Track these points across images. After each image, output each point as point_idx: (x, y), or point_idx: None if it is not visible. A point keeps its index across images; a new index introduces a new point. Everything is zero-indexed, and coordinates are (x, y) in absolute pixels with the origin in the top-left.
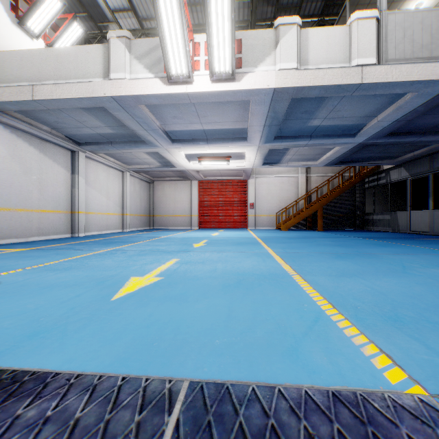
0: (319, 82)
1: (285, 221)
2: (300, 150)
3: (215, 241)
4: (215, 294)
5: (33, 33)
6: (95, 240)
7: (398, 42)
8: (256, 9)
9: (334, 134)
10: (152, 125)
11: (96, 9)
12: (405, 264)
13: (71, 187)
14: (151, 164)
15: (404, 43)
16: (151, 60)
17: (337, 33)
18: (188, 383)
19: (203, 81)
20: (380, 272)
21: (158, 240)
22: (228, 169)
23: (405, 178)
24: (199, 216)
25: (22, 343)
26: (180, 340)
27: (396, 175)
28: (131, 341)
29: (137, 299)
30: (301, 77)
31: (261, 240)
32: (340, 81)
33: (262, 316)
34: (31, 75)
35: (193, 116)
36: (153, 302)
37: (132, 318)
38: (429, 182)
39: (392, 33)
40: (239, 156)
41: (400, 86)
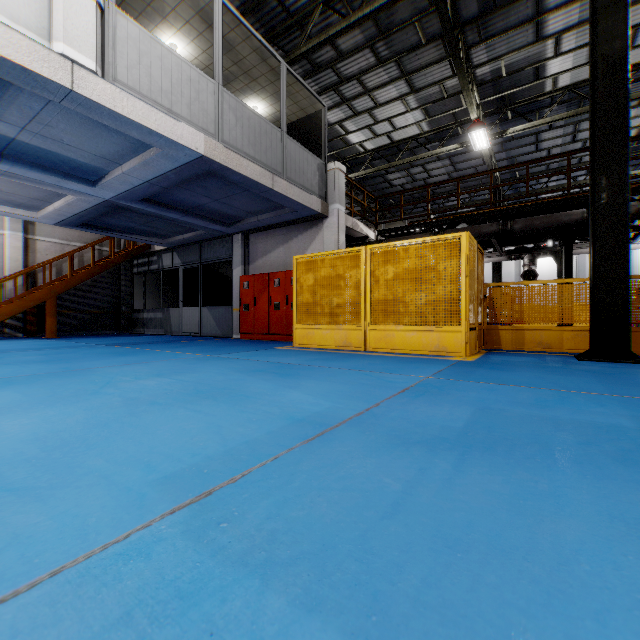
0: None
1: None
2: None
3: None
4: None
5: None
6: None
7: (132, 63)
8: None
9: (57, 168)
10: None
11: None
12: (115, 379)
13: None
14: None
15: (140, 71)
16: None
17: None
18: None
19: None
20: (49, 401)
21: None
22: None
23: (178, 266)
24: None
25: None
26: None
27: (169, 260)
28: None
29: None
30: None
31: None
32: (28, 63)
33: None
34: None
35: None
36: None
37: None
38: (200, 275)
39: (124, 46)
40: None
41: (136, 128)
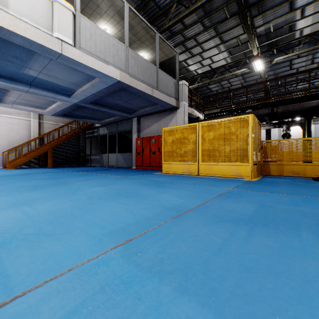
0: (21, 32)
1: (14, 160)
2: (24, 95)
3: None
4: None
5: None
6: None
7: (87, 39)
8: None
9: (53, 89)
10: None
11: None
12: (81, 187)
13: None
14: None
15: (91, 42)
16: None
17: (41, 2)
18: None
19: None
20: (54, 196)
21: None
22: None
23: (107, 133)
24: None
25: None
26: None
27: (102, 131)
28: None
29: None
30: None
31: None
32: (43, 43)
33: None
34: None
35: None
36: None
37: None
38: (117, 138)
39: (84, 31)
40: None
41: (89, 69)
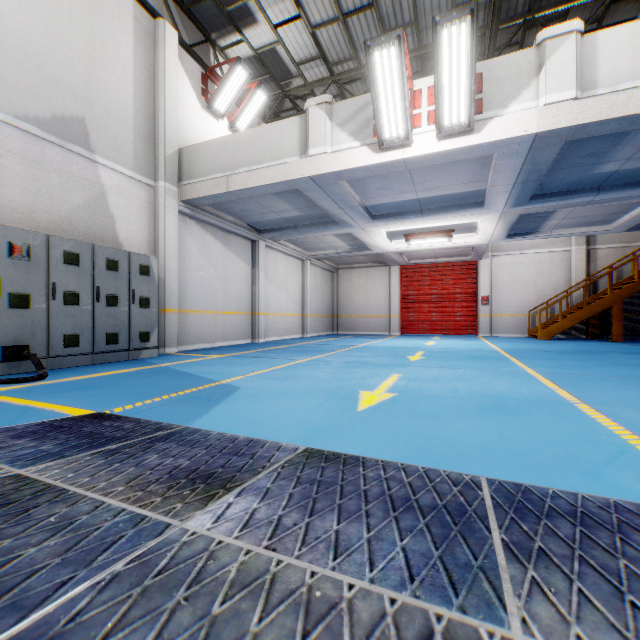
0: (618, 112)
1: (544, 325)
2: (577, 210)
3: (435, 353)
4: (472, 415)
5: (219, 113)
6: (281, 347)
7: None
8: (500, 11)
9: None
10: (351, 201)
11: (279, 66)
12: None
13: (251, 284)
14: (338, 248)
15: None
16: (357, 125)
17: None
18: (485, 479)
19: (426, 141)
20: None
21: (356, 349)
22: (447, 247)
23: None
24: (402, 316)
25: (312, 435)
26: (455, 450)
27: None
28: (407, 445)
29: (384, 412)
30: (583, 110)
31: (508, 354)
32: None
33: (543, 441)
34: (225, 164)
35: (406, 184)
36: (404, 416)
37: (393, 428)
38: None
39: None
40: (468, 228)
41: None
